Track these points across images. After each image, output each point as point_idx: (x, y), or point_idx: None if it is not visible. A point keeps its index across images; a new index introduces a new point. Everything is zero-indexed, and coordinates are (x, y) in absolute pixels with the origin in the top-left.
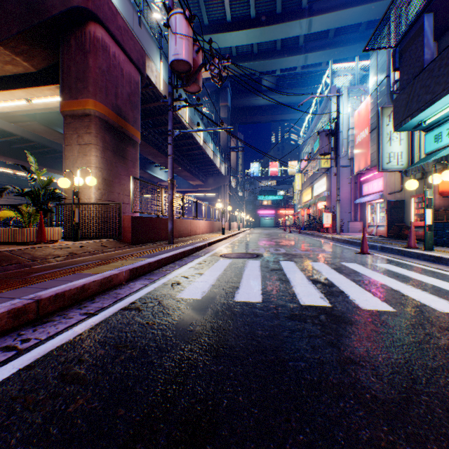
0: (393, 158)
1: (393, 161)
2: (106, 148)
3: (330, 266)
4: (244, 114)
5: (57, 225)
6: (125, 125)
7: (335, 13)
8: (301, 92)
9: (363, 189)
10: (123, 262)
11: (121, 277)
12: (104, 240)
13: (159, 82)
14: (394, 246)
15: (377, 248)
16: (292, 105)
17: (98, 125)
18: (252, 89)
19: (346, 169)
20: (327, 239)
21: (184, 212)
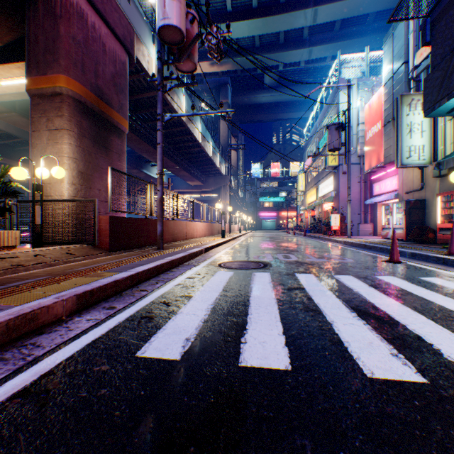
0: (414, 152)
1: (414, 156)
2: (83, 135)
3: (365, 281)
4: (245, 112)
5: (18, 227)
6: (108, 111)
7: (342, 2)
8: (304, 89)
9: (374, 189)
10: (77, 279)
11: (56, 310)
12: (73, 246)
13: (152, 68)
14: (429, 253)
15: (406, 255)
16: (294, 103)
17: (72, 106)
18: (254, 86)
19: (355, 167)
20: (338, 243)
21: (178, 213)
